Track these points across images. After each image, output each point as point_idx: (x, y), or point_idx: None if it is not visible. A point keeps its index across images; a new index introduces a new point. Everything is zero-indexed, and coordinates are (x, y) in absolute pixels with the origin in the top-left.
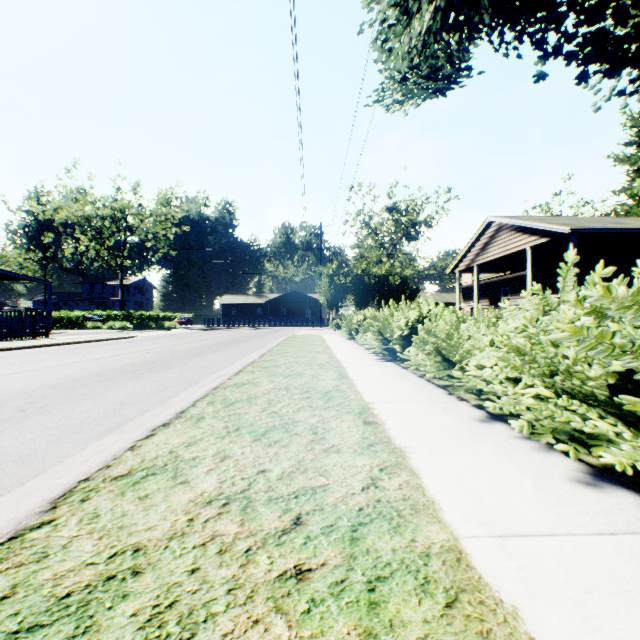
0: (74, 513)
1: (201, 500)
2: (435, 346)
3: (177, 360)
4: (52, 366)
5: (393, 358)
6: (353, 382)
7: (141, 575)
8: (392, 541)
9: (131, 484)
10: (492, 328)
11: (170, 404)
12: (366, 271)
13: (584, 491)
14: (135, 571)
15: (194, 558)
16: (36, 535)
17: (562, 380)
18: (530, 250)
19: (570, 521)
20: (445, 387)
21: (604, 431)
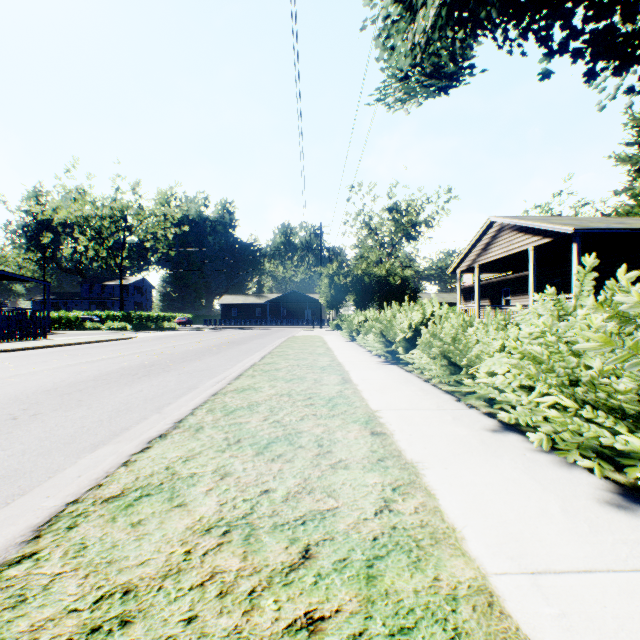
0: (59, 544)
1: (199, 527)
2: (441, 350)
3: (176, 363)
4: (48, 369)
5: (396, 361)
6: (357, 387)
7: (130, 626)
8: (413, 580)
9: (123, 507)
10: (502, 332)
11: (168, 411)
12: (366, 271)
13: (617, 515)
14: (123, 620)
15: (191, 603)
16: (14, 572)
17: (586, 391)
18: (532, 250)
19: (608, 553)
20: (452, 393)
21: (636, 449)
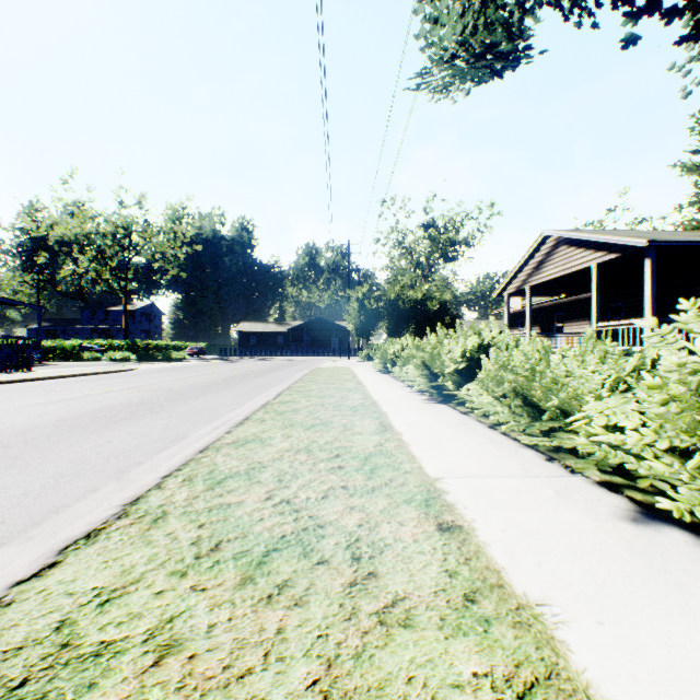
0: None
1: None
2: (513, 386)
3: (171, 401)
4: (5, 410)
5: (444, 398)
6: (402, 437)
7: None
8: None
9: None
10: (609, 362)
11: (132, 476)
12: (400, 295)
13: None
14: None
15: None
16: None
17: None
18: (595, 268)
19: None
20: (535, 446)
21: None
